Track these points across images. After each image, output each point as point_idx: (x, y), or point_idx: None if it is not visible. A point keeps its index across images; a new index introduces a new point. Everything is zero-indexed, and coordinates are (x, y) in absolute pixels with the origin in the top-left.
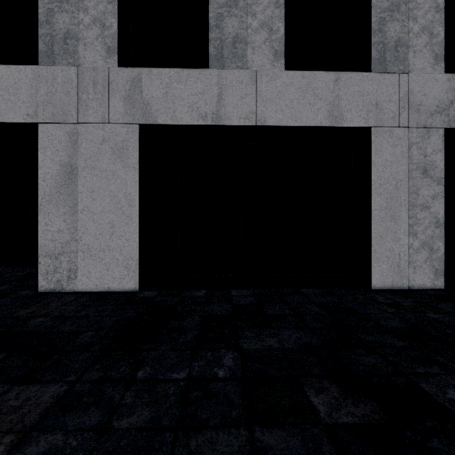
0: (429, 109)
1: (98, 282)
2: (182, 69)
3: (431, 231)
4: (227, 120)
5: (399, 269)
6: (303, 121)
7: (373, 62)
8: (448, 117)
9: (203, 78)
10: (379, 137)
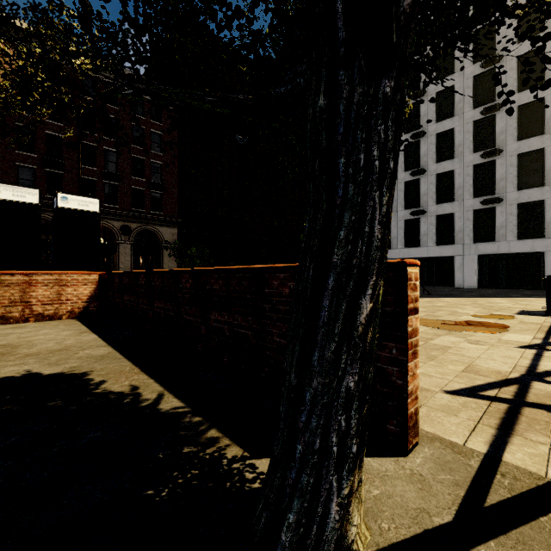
0: None
1: (468, 286)
2: (488, 242)
3: None
4: (500, 252)
5: None
6: (522, 251)
7: (545, 236)
8: None
9: (494, 244)
10: (547, 254)
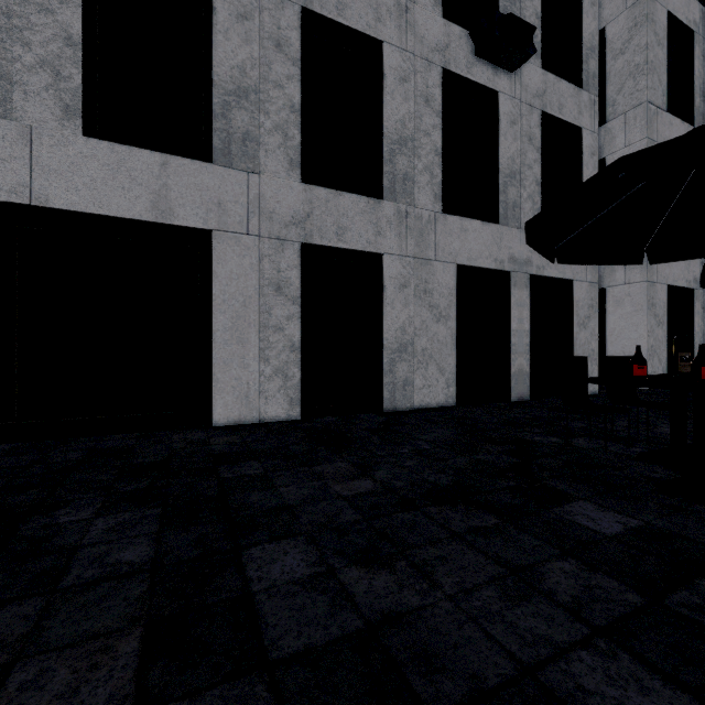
0: (284, 219)
1: None
2: None
3: (286, 356)
4: None
5: (248, 400)
6: (114, 210)
7: (215, 152)
8: (304, 231)
9: None
10: (224, 244)
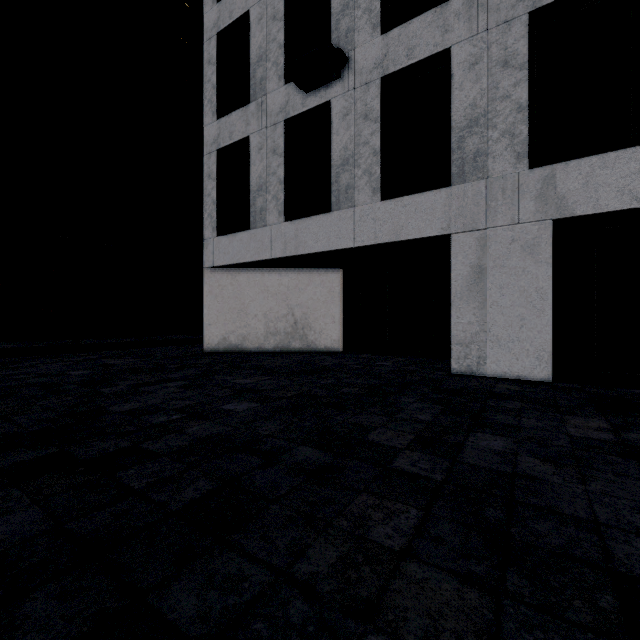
0: None
1: (507, 370)
2: (607, 153)
3: None
4: None
5: None
6: None
7: None
8: None
9: (638, 156)
10: None
